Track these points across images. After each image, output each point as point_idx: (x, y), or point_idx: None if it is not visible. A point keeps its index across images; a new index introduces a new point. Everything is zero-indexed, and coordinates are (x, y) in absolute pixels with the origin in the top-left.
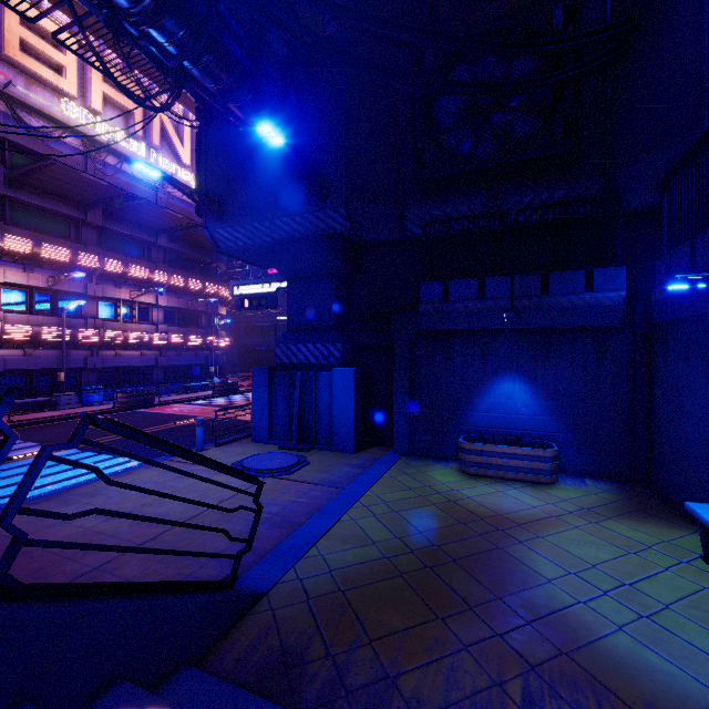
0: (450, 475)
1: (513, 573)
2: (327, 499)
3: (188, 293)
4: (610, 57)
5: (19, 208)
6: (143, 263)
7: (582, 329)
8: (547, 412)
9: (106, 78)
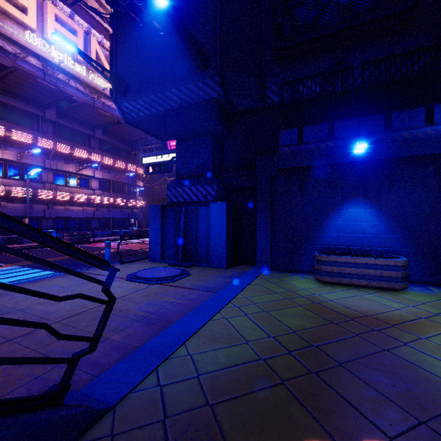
0: (308, 283)
1: (419, 382)
2: (202, 300)
3: (116, 170)
4: None
5: None
6: (85, 148)
7: (423, 158)
8: (391, 231)
9: (58, 19)
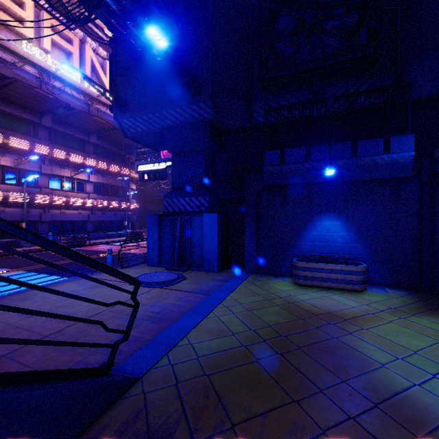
0: (287, 286)
1: (350, 358)
2: (197, 302)
3: (110, 174)
4: None
5: None
6: (80, 153)
7: (381, 180)
8: (356, 241)
9: (54, 29)
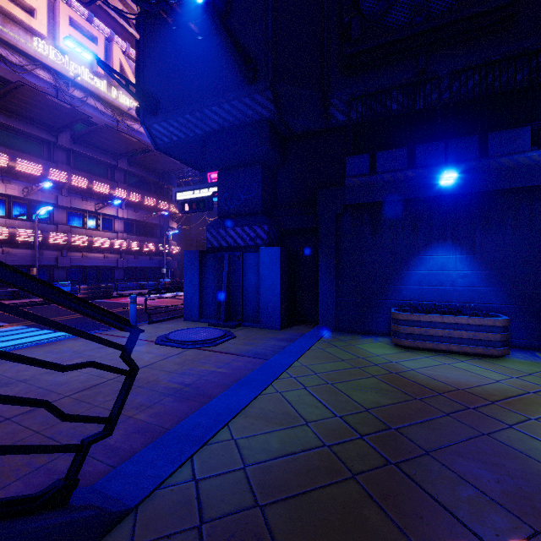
0: (383, 348)
1: (532, 478)
2: (249, 369)
3: (144, 208)
4: None
5: None
6: (106, 181)
7: (528, 190)
8: (487, 282)
9: (73, 23)
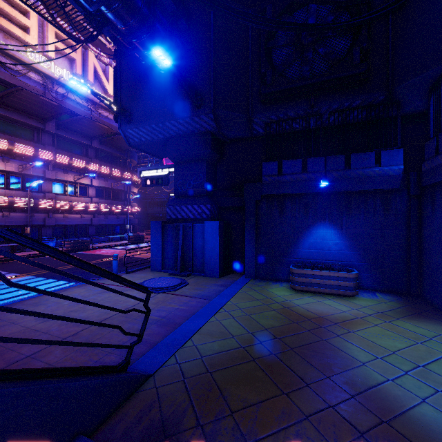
0: (284, 291)
1: (336, 358)
2: (200, 306)
3: (112, 178)
4: (392, 7)
5: None
6: (82, 158)
7: (373, 192)
8: (349, 248)
9: (58, 36)
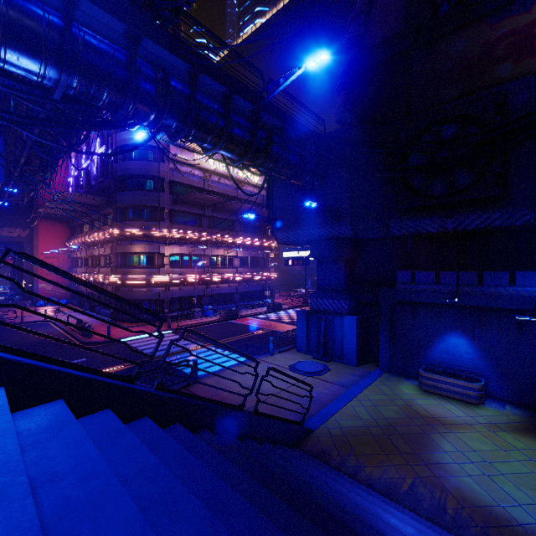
0: (412, 389)
1: (427, 445)
2: (339, 393)
3: (253, 246)
4: (530, 132)
5: (176, 214)
6: (230, 233)
7: (506, 309)
8: (482, 359)
9: None
